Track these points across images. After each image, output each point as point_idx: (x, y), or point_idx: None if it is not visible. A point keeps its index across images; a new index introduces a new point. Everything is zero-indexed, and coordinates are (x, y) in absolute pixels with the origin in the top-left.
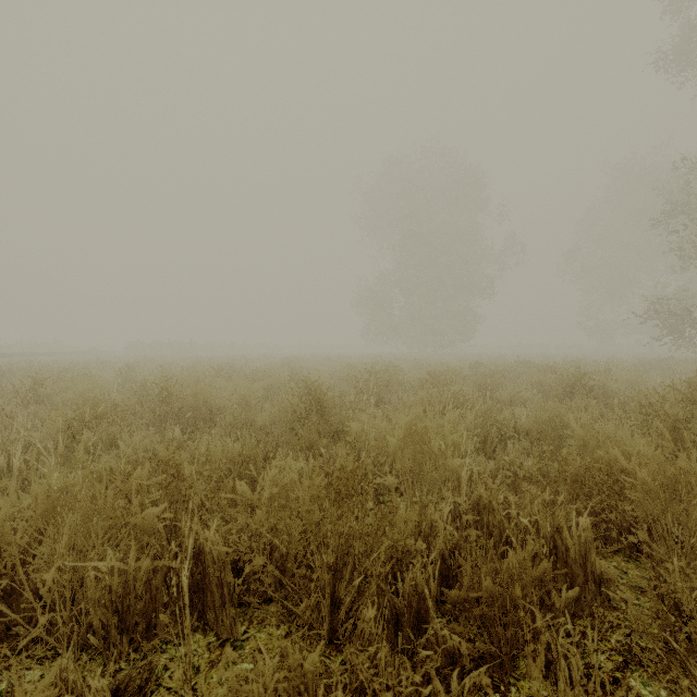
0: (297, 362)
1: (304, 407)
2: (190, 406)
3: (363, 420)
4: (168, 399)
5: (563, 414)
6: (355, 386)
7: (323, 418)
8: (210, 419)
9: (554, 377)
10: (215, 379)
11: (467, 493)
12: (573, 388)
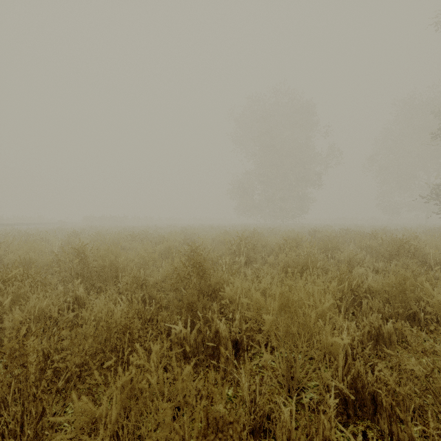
0: (191, 229)
1: (186, 270)
2: (99, 266)
3: (236, 285)
4: (85, 260)
5: (410, 278)
6: (230, 248)
7: (203, 279)
8: (116, 276)
9: (375, 241)
10: (131, 242)
11: (342, 367)
12: (397, 251)
